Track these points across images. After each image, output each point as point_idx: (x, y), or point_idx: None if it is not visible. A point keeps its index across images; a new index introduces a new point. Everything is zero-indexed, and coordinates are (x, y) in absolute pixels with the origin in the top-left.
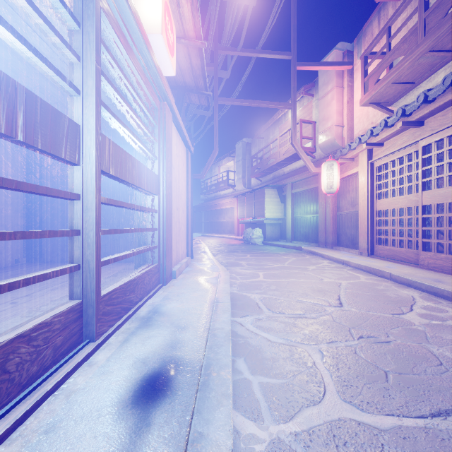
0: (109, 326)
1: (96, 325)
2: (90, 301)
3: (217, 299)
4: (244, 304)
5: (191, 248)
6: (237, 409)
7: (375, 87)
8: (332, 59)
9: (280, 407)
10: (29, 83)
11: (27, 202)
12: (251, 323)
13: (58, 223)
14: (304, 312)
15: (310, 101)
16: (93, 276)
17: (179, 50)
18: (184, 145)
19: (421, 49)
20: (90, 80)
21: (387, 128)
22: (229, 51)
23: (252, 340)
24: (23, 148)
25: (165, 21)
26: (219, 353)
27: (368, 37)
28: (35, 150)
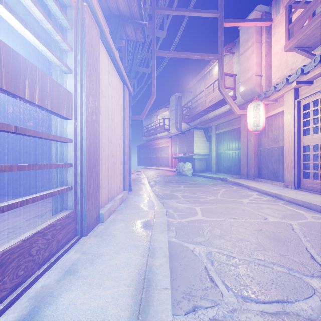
0: None
1: None
2: None
3: (149, 276)
4: (188, 269)
5: (129, 181)
6: None
7: (303, 30)
8: None
9: None
10: None
11: None
12: None
13: (1, 158)
14: (285, 296)
15: (231, 58)
16: None
17: None
18: (121, 79)
19: None
20: None
21: (320, 65)
22: (165, 10)
23: None
24: None
25: None
26: None
27: None
28: None
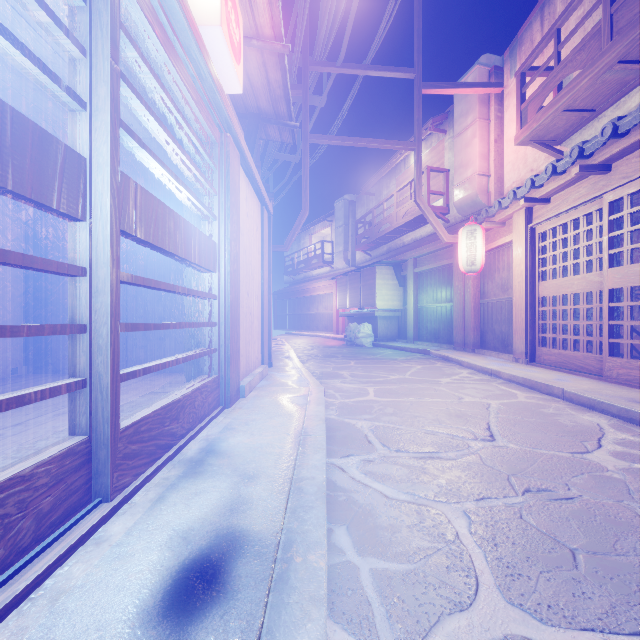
0: (134, 475)
1: (112, 475)
2: (101, 437)
3: (306, 430)
4: (347, 436)
5: (268, 352)
6: (336, 619)
7: (537, 118)
8: (473, 79)
9: (406, 615)
10: (23, 105)
11: (29, 284)
12: (356, 468)
13: None
14: (437, 449)
15: (441, 140)
16: (107, 398)
17: (249, 58)
18: (259, 200)
19: (607, 59)
20: (102, 86)
21: (555, 177)
22: (325, 66)
23: (359, 496)
24: (23, 206)
25: (226, 7)
26: (308, 521)
27: (526, 46)
28: (4, 192)
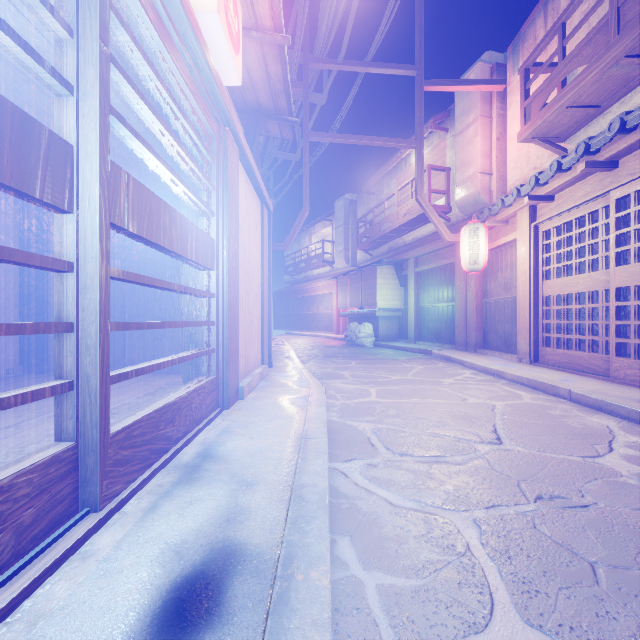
0: (126, 483)
1: (101, 483)
2: (90, 443)
3: (307, 433)
4: (349, 439)
5: (268, 353)
6: None
7: (541, 114)
8: (475, 76)
9: (417, 638)
10: (15, 97)
11: (24, 283)
12: (360, 473)
13: None
14: (442, 453)
15: (442, 138)
16: (96, 401)
17: (248, 50)
18: (258, 198)
19: (613, 53)
20: (91, 69)
21: (560, 174)
22: (326, 63)
23: (363, 503)
24: (19, 203)
25: None
26: (309, 533)
27: (529, 43)
28: None
